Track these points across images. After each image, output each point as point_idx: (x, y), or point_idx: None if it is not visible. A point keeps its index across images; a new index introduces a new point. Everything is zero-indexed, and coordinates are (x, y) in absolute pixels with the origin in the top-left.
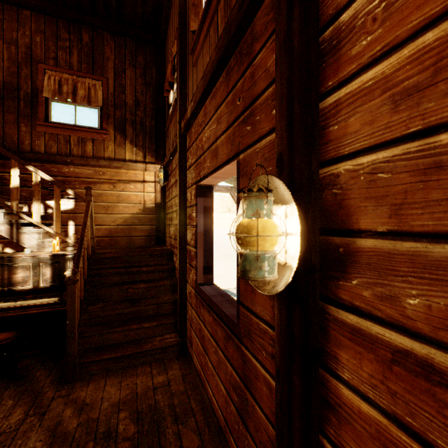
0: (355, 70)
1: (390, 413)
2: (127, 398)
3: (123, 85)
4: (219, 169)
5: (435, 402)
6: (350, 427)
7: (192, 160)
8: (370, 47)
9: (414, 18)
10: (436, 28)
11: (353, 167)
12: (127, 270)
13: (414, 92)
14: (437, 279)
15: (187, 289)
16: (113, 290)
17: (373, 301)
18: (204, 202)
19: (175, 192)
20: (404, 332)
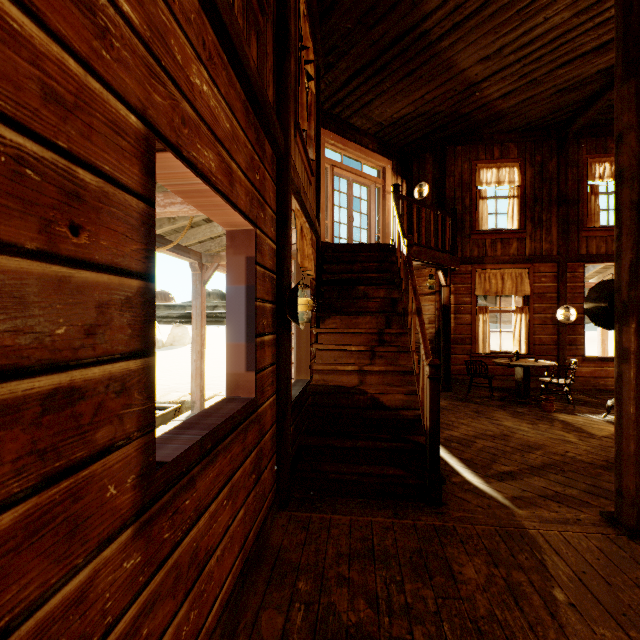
0: None
1: None
2: None
3: None
4: (236, 210)
5: None
6: None
7: None
8: None
9: None
10: None
11: None
12: None
13: None
14: None
15: None
16: None
17: None
18: None
19: None
20: None
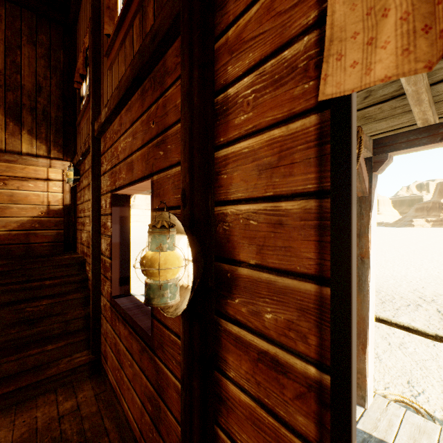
0: (237, 136)
1: (257, 398)
2: (22, 438)
3: (18, 63)
4: (134, 184)
5: (279, 385)
6: (234, 414)
7: (107, 166)
8: (246, 123)
9: (269, 115)
10: (280, 128)
11: (236, 211)
12: (24, 286)
13: (269, 168)
14: (280, 301)
15: (102, 301)
16: (2, 311)
17: (247, 315)
18: (121, 212)
19: (88, 196)
20: (264, 338)
